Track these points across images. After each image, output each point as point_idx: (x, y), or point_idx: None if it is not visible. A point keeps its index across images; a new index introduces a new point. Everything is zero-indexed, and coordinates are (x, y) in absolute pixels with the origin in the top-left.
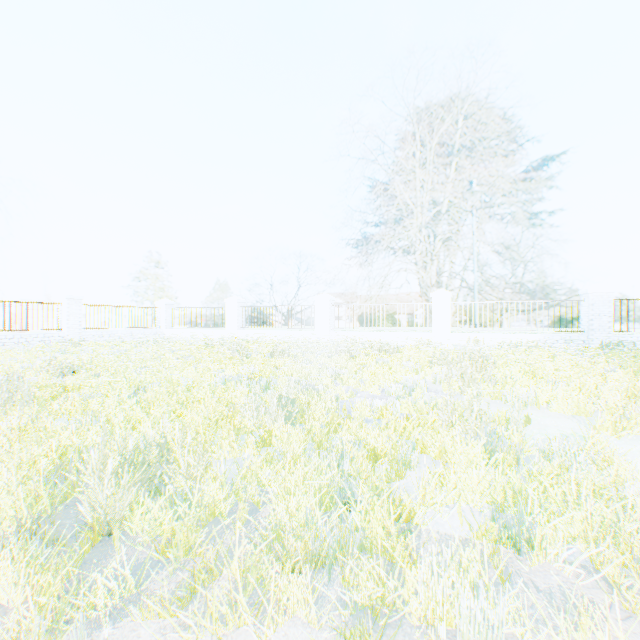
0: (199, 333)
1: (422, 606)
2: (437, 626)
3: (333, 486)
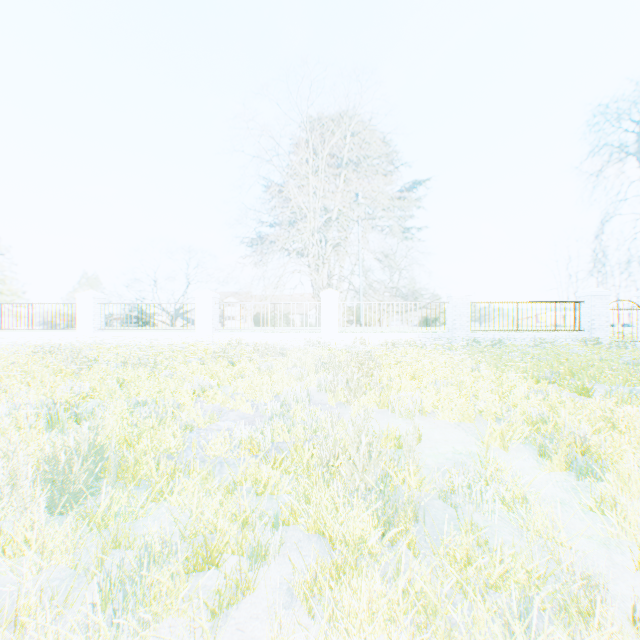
0: (37, 337)
1: None
2: None
3: None
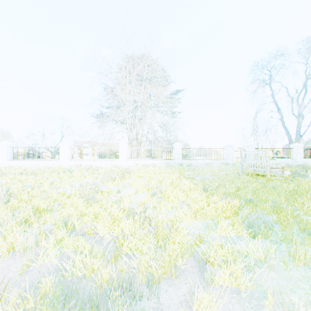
0: None
1: (10, 246)
2: (15, 251)
3: (3, 222)
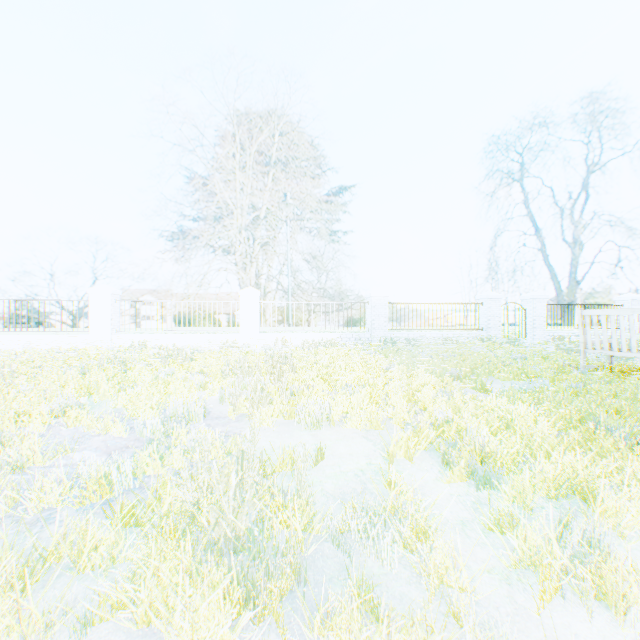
0: None
1: None
2: None
3: None
